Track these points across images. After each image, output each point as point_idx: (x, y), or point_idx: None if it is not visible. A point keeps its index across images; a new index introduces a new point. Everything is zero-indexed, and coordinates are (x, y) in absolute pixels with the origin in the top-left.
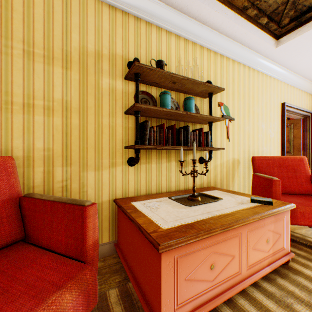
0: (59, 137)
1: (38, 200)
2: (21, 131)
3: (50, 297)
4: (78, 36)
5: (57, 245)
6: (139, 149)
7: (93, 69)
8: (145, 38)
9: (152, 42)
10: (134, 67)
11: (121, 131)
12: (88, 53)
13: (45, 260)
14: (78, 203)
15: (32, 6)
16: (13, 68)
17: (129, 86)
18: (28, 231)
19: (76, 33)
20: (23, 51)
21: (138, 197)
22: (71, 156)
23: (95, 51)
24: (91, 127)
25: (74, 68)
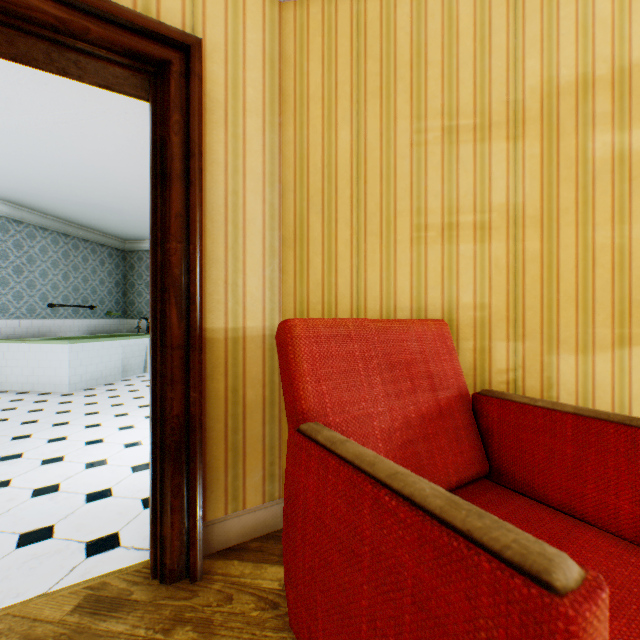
0: (499, 282)
1: (526, 406)
2: (437, 275)
3: None
4: (538, 62)
5: (597, 514)
6: None
7: (570, 122)
8: None
9: None
10: None
11: None
12: (560, 90)
13: (596, 541)
14: None
15: (454, 42)
16: (426, 166)
17: None
18: (496, 463)
19: (532, 58)
20: (441, 132)
21: None
22: (523, 319)
23: (575, 79)
24: (567, 254)
25: (529, 134)
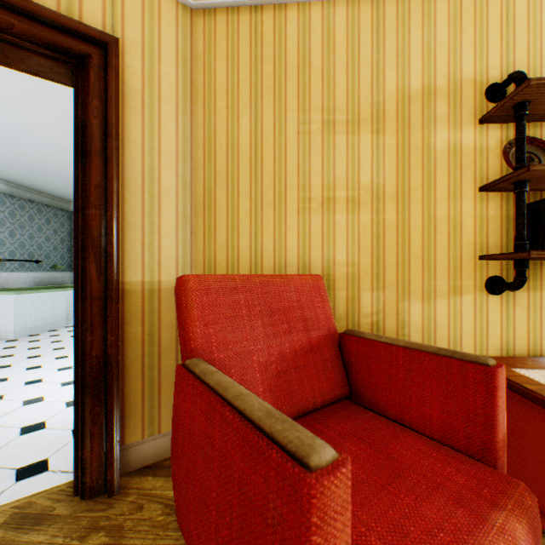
0: (366, 244)
1: (374, 342)
2: (319, 238)
3: (490, 515)
4: (394, 73)
5: (418, 422)
6: (525, 261)
7: (418, 121)
8: (524, 24)
9: (544, 26)
10: (523, 91)
11: (470, 226)
12: (411, 96)
13: (413, 441)
14: (468, 359)
15: (332, 53)
16: (310, 151)
17: (488, 135)
18: (354, 387)
19: (391, 69)
20: (321, 124)
21: (516, 360)
22: (383, 274)
23: (421, 88)
24: (416, 223)
25: (388, 129)
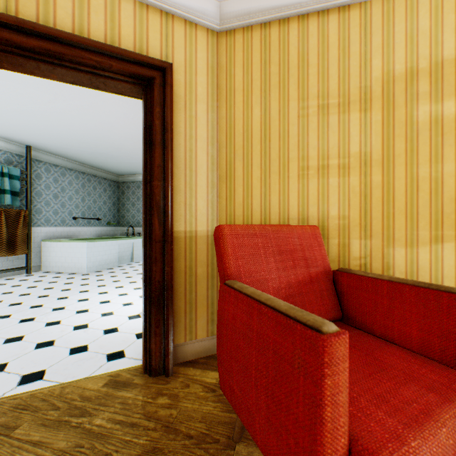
0: (355, 202)
1: (362, 277)
2: (315, 198)
3: None
4: (380, 61)
5: (400, 338)
6: None
7: (402, 98)
8: None
9: None
10: None
11: (451, 184)
12: (395, 78)
13: (395, 351)
14: (442, 289)
15: (325, 51)
16: (308, 130)
17: None
18: (345, 311)
19: (377, 58)
20: (317, 108)
21: None
22: (370, 225)
23: (405, 71)
24: (399, 183)
25: (375, 107)
